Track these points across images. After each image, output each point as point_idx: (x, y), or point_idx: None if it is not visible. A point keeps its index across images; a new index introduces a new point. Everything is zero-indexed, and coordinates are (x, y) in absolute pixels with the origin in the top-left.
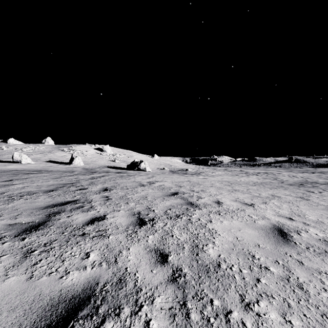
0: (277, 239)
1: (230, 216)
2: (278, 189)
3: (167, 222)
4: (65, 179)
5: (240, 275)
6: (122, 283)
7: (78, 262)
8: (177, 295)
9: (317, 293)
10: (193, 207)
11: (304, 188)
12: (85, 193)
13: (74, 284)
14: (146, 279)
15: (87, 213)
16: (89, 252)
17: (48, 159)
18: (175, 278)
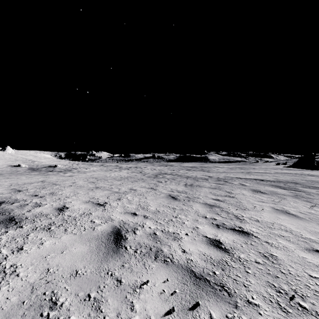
0: (107, 250)
1: (64, 228)
2: (138, 182)
3: None
4: None
5: None
6: None
7: None
8: None
9: None
10: (7, 227)
11: (157, 179)
12: None
13: None
14: None
15: None
16: None
17: None
18: None
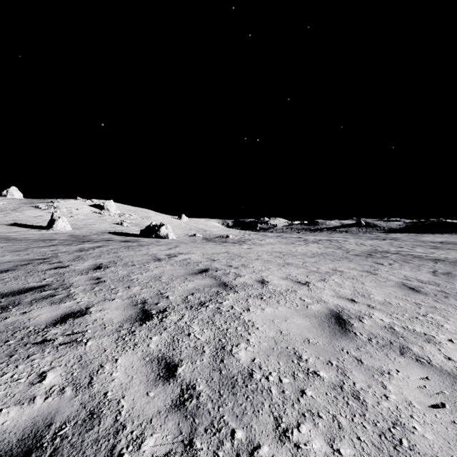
0: (333, 330)
1: (276, 300)
2: (342, 261)
3: (185, 313)
4: (34, 252)
5: (279, 388)
6: (94, 420)
7: (22, 390)
8: (181, 429)
9: (376, 403)
10: (226, 290)
11: (372, 259)
12: (63, 274)
13: (5, 432)
14: (136, 408)
15: (59, 306)
16: (47, 372)
17: (11, 221)
18: (182, 402)
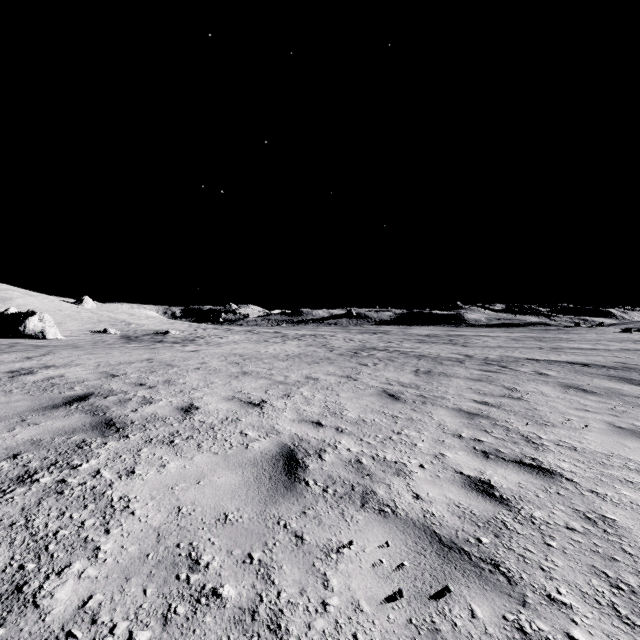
0: (274, 484)
1: (197, 442)
2: (321, 364)
3: None
4: None
5: None
6: None
7: None
8: None
9: (306, 628)
10: (105, 435)
11: (357, 359)
12: None
13: None
14: None
15: None
16: None
17: None
18: None
